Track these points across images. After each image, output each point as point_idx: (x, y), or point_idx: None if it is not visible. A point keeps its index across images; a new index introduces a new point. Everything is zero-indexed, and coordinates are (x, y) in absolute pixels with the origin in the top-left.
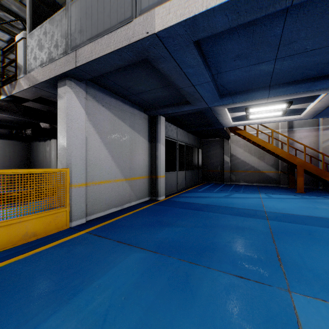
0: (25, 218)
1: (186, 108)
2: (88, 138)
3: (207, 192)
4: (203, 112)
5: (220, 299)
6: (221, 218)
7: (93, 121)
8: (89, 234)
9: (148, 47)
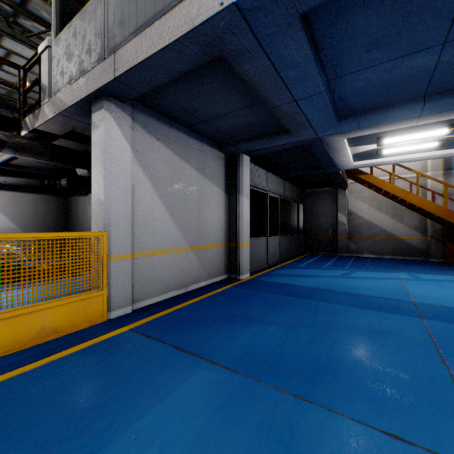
0: (40, 306)
1: (282, 141)
2: (135, 187)
3: (314, 267)
4: (308, 146)
5: None
6: (341, 313)
7: (143, 162)
8: (133, 332)
9: (223, 32)
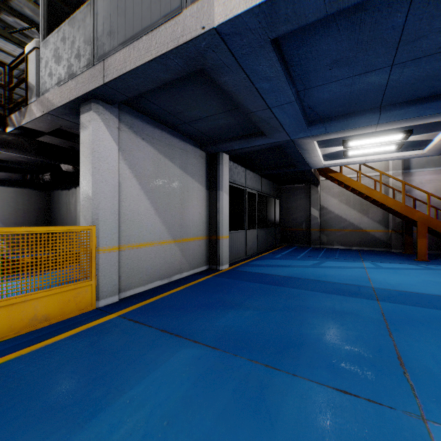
0: (33, 296)
1: (258, 142)
2: (122, 184)
3: (288, 258)
4: (282, 147)
5: (315, 430)
6: (310, 297)
7: (130, 160)
8: (122, 318)
9: (204, 50)
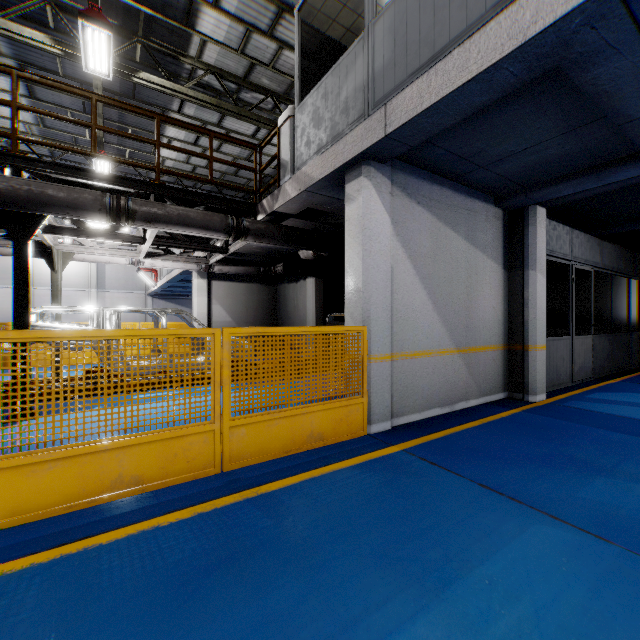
0: (310, 408)
1: (622, 174)
2: (394, 269)
3: None
4: None
5: None
6: None
7: (403, 235)
8: (409, 454)
9: (573, 32)
